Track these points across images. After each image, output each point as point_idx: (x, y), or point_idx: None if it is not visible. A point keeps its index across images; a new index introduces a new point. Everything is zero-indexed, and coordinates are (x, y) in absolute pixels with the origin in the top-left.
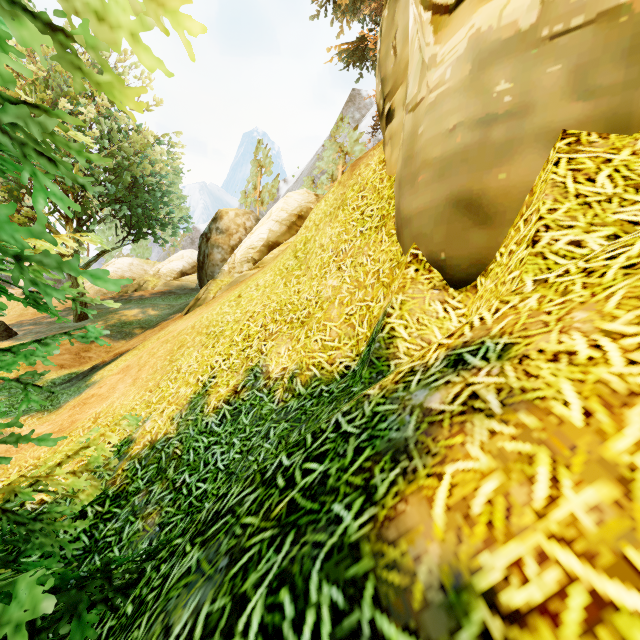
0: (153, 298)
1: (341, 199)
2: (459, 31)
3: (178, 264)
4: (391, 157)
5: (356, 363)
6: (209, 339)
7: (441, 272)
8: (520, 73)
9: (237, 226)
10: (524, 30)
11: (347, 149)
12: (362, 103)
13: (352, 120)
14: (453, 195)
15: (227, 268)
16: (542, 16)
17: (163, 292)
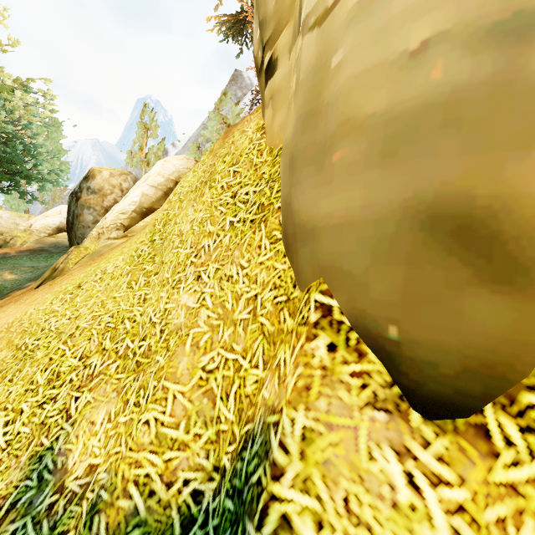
0: (18, 257)
1: (209, 172)
2: None
3: (54, 220)
4: (273, 122)
5: (213, 490)
6: (13, 360)
7: (386, 363)
8: None
9: (112, 187)
10: None
11: (230, 121)
12: (244, 83)
13: (235, 97)
14: (422, 201)
15: (96, 232)
16: None
17: (33, 250)
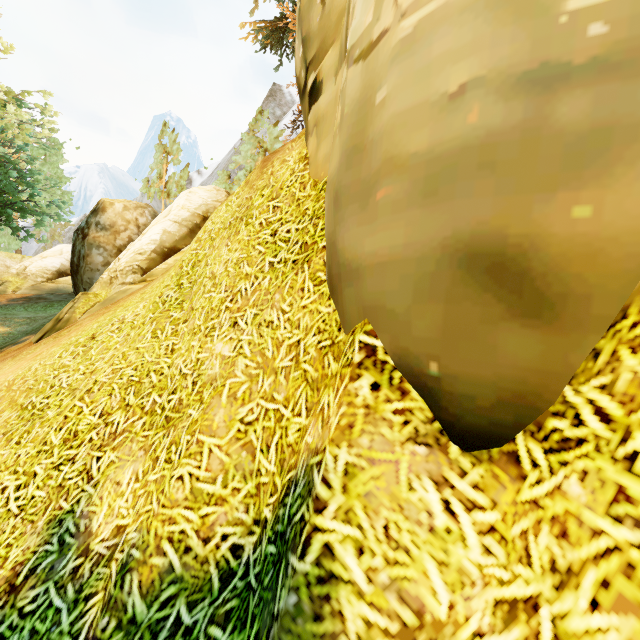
0: (11, 306)
1: (245, 206)
2: None
3: (54, 261)
4: (317, 152)
5: (253, 543)
6: (19, 421)
7: (428, 400)
8: None
9: (126, 222)
10: None
11: (267, 145)
12: (283, 100)
13: (273, 116)
14: (460, 240)
15: (107, 276)
16: None
17: (28, 297)
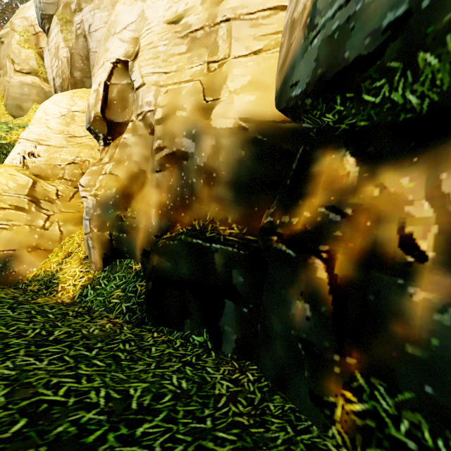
0: None
1: None
2: (18, 76)
3: None
4: None
5: None
6: None
7: (15, 117)
8: (29, 90)
9: None
10: (30, 84)
11: None
12: None
13: None
14: (17, 104)
15: None
16: (33, 84)
17: None
